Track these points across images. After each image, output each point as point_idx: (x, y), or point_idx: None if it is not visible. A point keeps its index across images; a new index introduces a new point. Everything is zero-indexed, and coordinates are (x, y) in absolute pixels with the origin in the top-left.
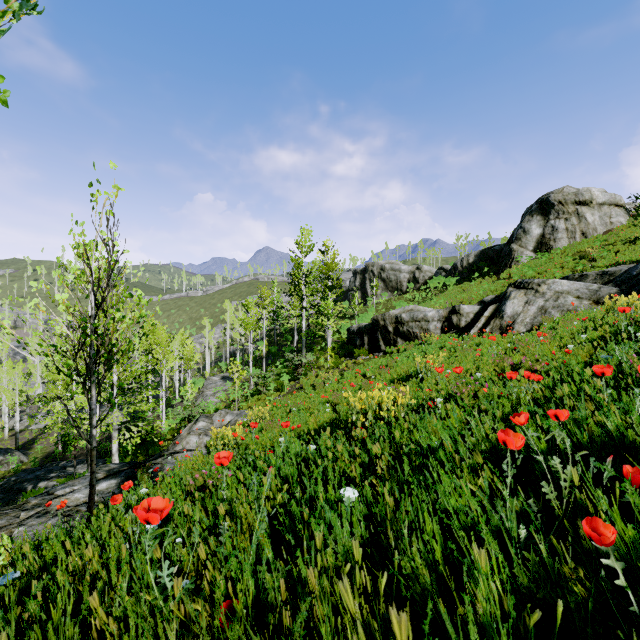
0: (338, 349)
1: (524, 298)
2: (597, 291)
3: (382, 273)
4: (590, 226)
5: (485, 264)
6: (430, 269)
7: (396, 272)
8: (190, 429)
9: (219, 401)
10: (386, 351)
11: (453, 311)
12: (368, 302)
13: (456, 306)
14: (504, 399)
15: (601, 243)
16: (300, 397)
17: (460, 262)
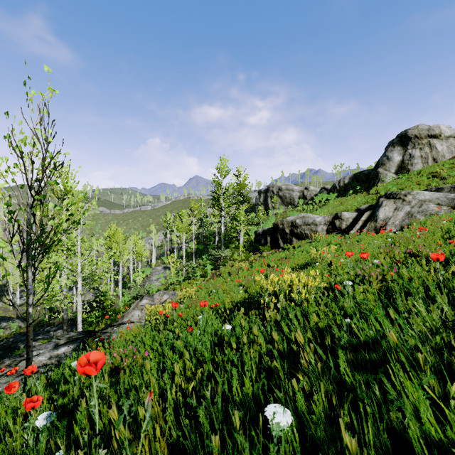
0: (248, 247)
1: (393, 205)
2: (454, 199)
3: (279, 192)
4: (439, 153)
5: (357, 184)
6: (315, 189)
7: (290, 191)
8: (136, 305)
9: (161, 284)
10: (284, 247)
11: (336, 217)
12: (269, 213)
13: (338, 213)
14: (452, 281)
15: (449, 166)
16: (219, 281)
17: (338, 183)
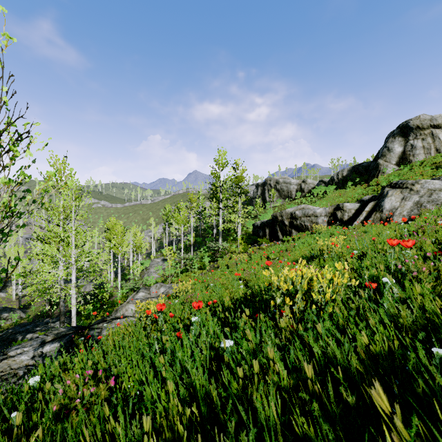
0: (246, 239)
1: (400, 195)
2: None
3: (277, 185)
4: None
5: (356, 176)
6: (313, 182)
7: (287, 184)
8: (132, 298)
9: (159, 276)
10: (283, 240)
11: (337, 208)
12: (267, 206)
13: (340, 204)
14: None
15: None
16: (217, 274)
17: (336, 175)
